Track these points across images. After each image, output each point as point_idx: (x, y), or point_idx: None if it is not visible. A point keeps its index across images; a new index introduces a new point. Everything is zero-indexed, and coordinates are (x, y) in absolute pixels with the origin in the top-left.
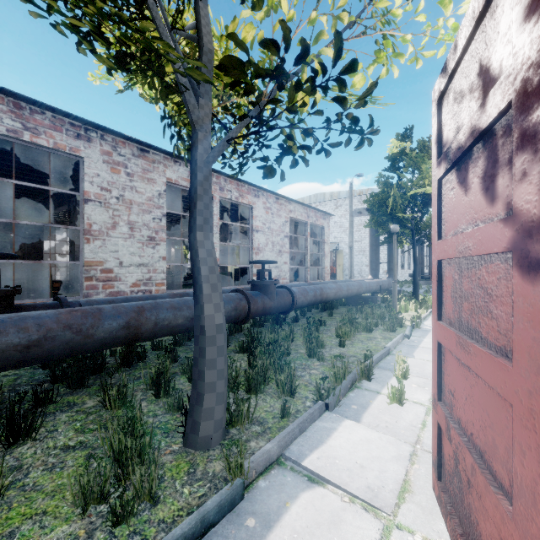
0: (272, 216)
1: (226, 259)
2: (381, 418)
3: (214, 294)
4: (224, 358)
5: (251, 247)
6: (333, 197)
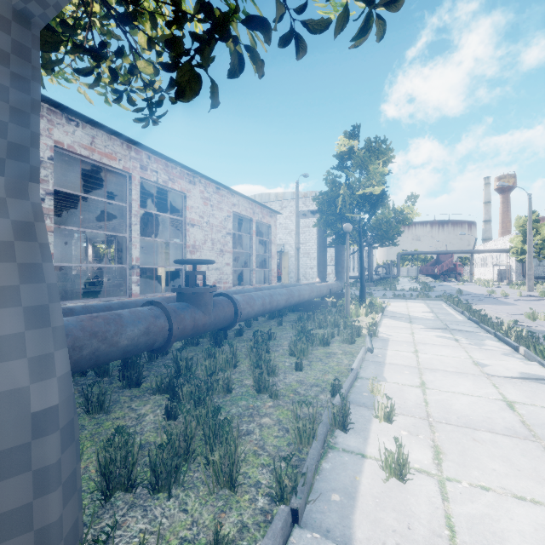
0: (211, 208)
1: (155, 259)
2: (383, 521)
3: (35, 332)
4: (58, 492)
5: (185, 245)
6: (278, 198)
